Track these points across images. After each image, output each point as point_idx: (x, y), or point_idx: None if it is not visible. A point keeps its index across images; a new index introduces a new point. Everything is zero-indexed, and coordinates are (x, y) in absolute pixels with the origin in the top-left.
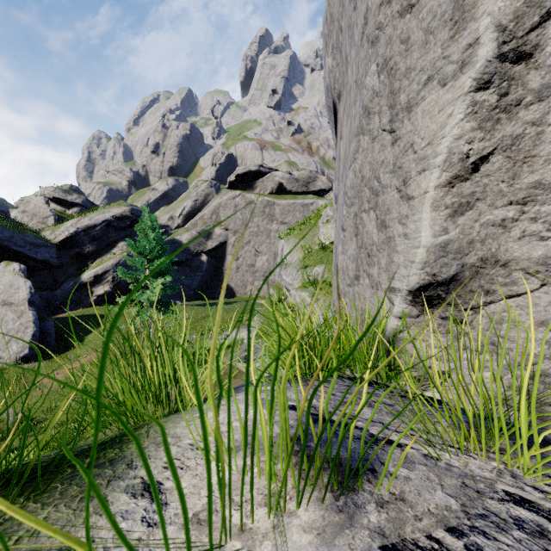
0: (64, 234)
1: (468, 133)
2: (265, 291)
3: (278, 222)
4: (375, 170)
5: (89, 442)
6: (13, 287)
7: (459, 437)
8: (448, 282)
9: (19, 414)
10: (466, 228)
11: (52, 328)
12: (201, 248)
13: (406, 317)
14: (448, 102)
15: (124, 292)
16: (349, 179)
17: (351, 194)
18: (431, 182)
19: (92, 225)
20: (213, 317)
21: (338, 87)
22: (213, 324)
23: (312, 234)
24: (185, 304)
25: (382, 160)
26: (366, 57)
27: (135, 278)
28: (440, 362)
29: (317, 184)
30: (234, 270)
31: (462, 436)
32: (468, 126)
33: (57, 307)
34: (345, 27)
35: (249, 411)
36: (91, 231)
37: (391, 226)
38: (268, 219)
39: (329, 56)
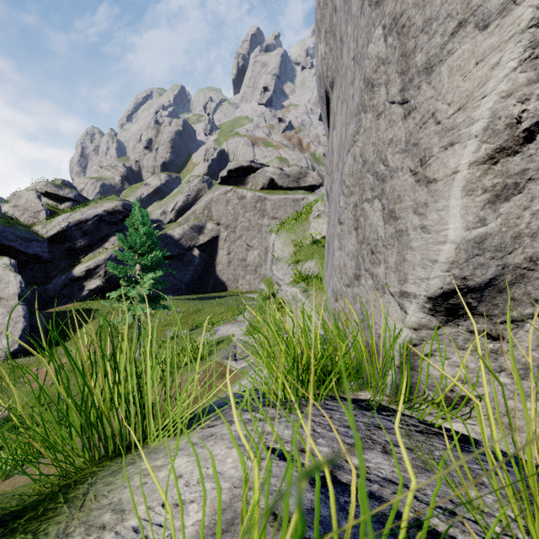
0: (55, 229)
1: (522, 88)
2: (256, 285)
3: (269, 217)
4: (381, 151)
5: (14, 500)
6: (3, 282)
7: (535, 532)
8: (483, 288)
9: (6, 411)
10: (511, 218)
11: (42, 323)
12: (193, 242)
13: (423, 328)
14: (493, 47)
15: (116, 286)
16: (348, 165)
17: (350, 182)
18: (464, 157)
19: (84, 220)
20: (204, 311)
21: (331, 74)
22: (205, 318)
23: (303, 229)
24: (177, 298)
25: (390, 139)
26: (368, 23)
27: (125, 273)
28: (466, 384)
29: (307, 180)
30: (226, 265)
31: (535, 525)
32: (523, 77)
33: (48, 302)
34: (340, 5)
35: (225, 460)
36: (83, 225)
37: (402, 217)
38: (259, 214)
39: (321, 42)
